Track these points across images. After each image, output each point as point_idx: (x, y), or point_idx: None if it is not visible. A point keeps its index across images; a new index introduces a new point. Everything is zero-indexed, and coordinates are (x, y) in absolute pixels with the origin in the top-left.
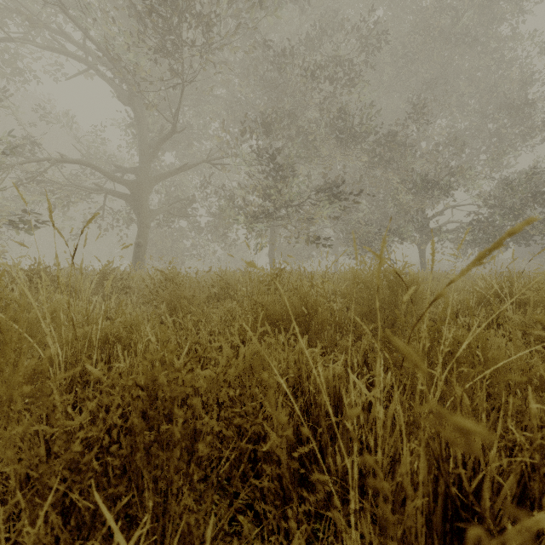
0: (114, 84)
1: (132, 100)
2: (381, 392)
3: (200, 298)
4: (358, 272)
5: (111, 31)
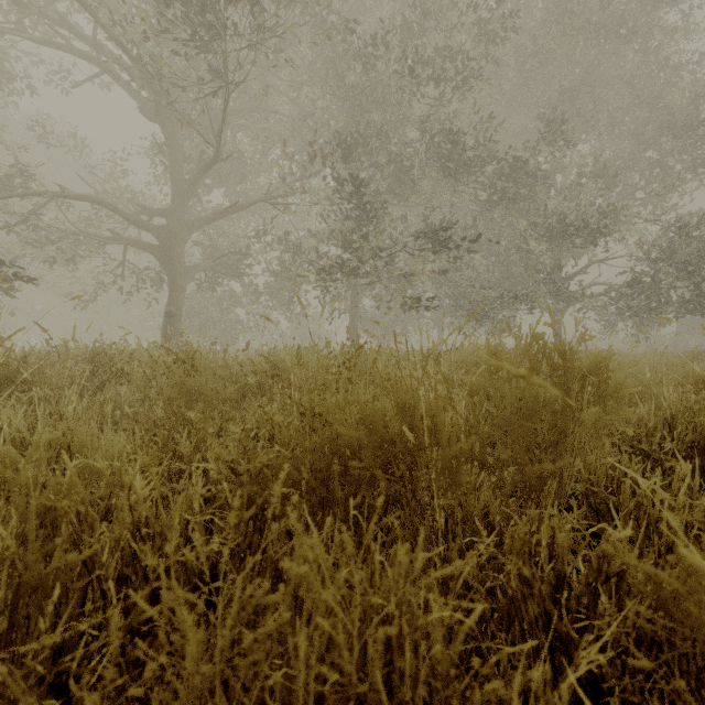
0: (136, 94)
1: (160, 115)
2: (611, 660)
3: (225, 394)
4: (499, 350)
5: (123, 10)
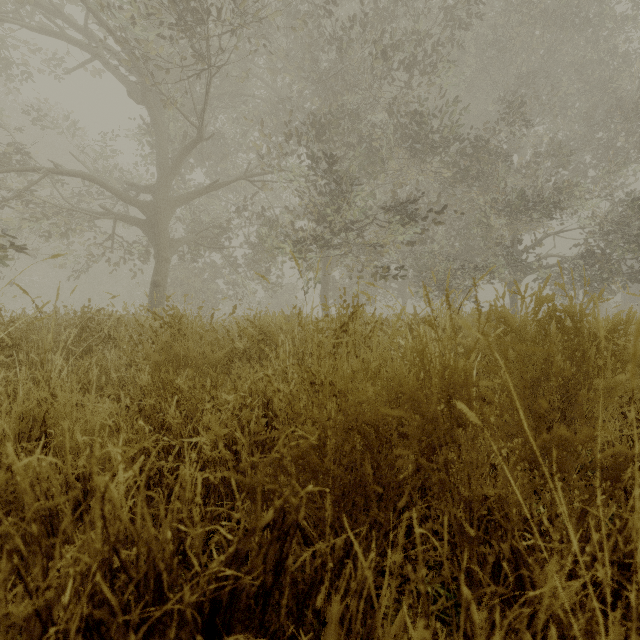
0: (125, 79)
1: (146, 98)
2: None
3: (213, 358)
4: (506, 312)
5: None
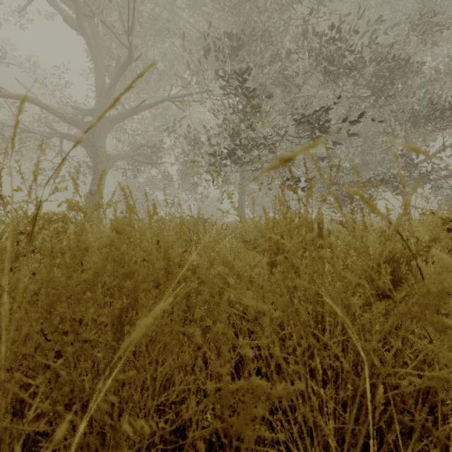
0: (65, 14)
1: (81, 26)
2: None
3: None
4: None
5: None
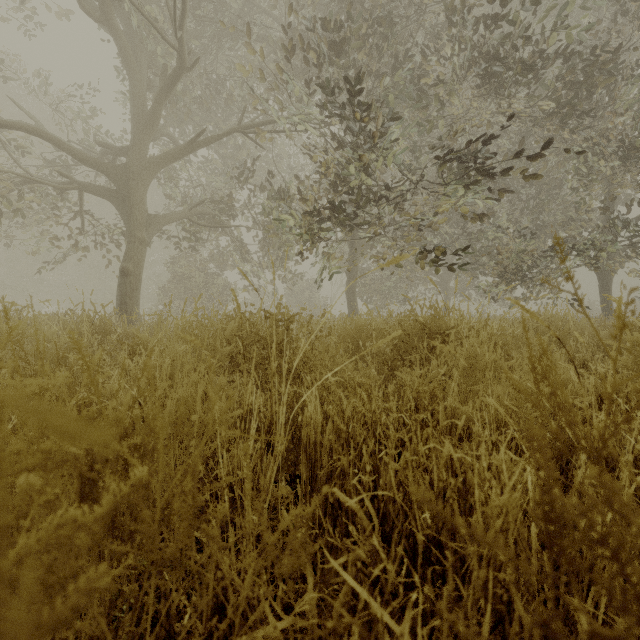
0: (86, 2)
1: (107, 18)
2: None
3: None
4: None
5: None
